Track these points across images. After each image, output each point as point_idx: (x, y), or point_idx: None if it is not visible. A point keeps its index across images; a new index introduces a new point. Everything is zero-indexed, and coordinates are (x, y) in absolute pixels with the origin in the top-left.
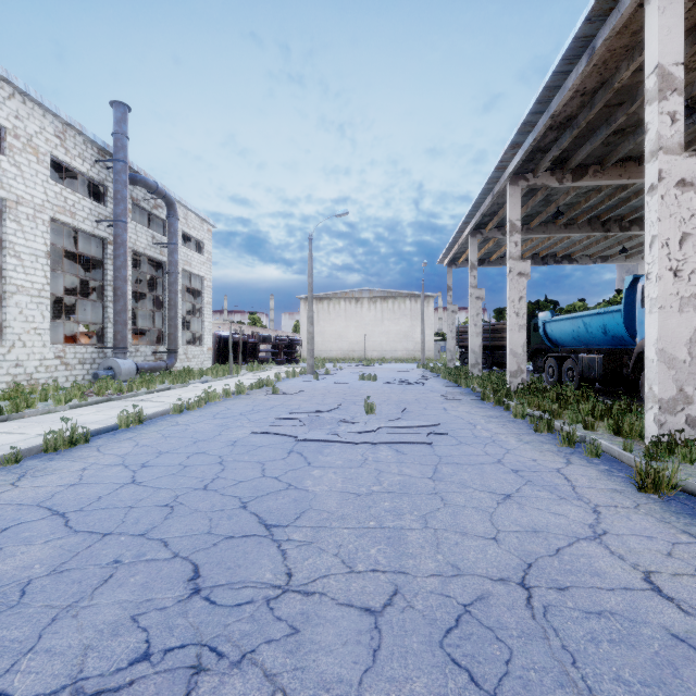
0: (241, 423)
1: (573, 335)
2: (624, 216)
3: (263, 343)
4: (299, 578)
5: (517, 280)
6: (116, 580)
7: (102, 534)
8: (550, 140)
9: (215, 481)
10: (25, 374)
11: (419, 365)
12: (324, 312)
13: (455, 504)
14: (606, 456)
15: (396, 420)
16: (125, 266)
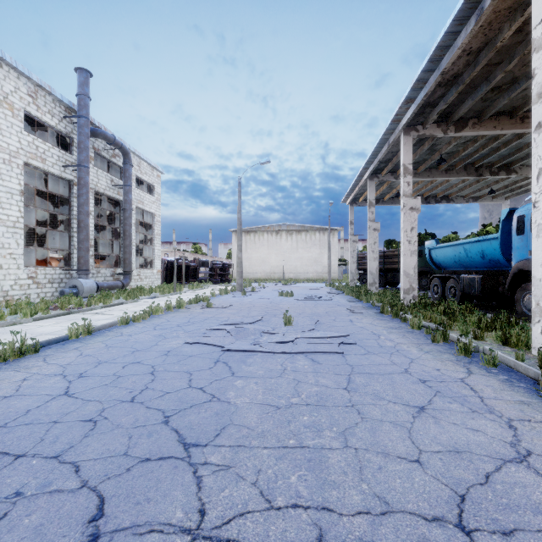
0: (177, 334)
1: (455, 259)
2: (494, 163)
3: (202, 266)
4: (212, 517)
5: (409, 213)
6: (8, 521)
7: (15, 456)
8: (438, 96)
9: (143, 392)
10: (2, 291)
11: (326, 284)
12: (251, 242)
13: (372, 418)
14: (501, 365)
15: (310, 331)
16: (87, 203)
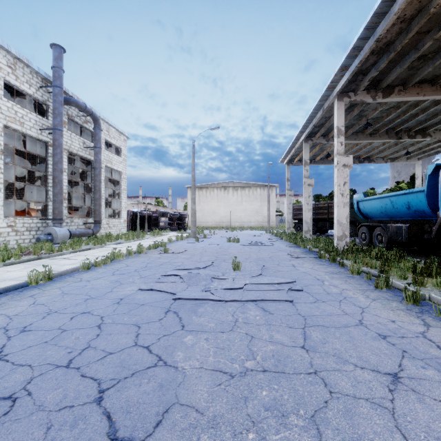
0: (133, 279)
1: (381, 210)
2: (411, 128)
3: (162, 216)
4: None
5: (342, 169)
6: None
7: None
8: (370, 64)
9: (83, 353)
10: None
11: (267, 232)
12: (203, 196)
13: (342, 392)
14: None
15: (258, 276)
16: (61, 162)
